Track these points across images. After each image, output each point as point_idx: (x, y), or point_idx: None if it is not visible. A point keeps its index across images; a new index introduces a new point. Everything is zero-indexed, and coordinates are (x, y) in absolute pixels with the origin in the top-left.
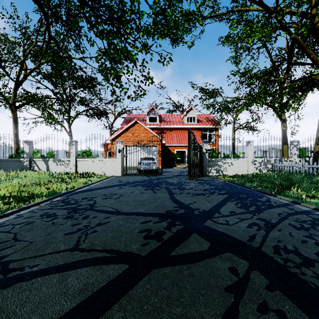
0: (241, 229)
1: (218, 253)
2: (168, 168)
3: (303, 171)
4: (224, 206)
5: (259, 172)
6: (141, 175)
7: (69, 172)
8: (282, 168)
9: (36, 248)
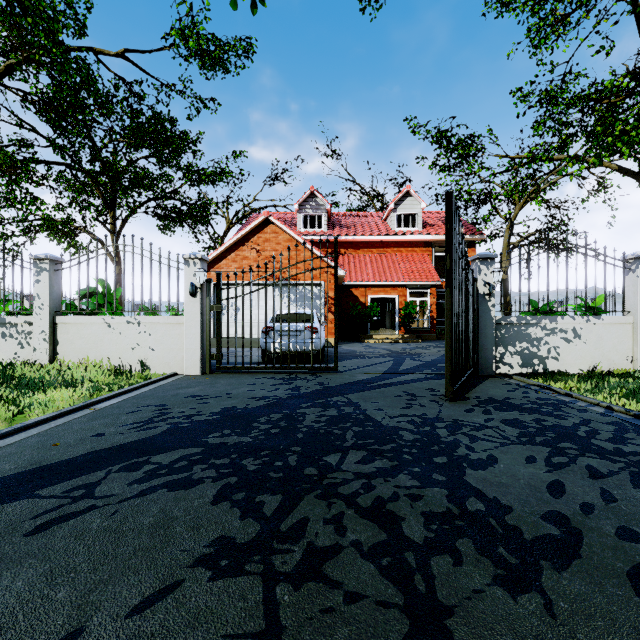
0: None
1: None
2: (352, 343)
3: None
4: None
5: None
6: (269, 372)
7: (30, 362)
8: None
9: None
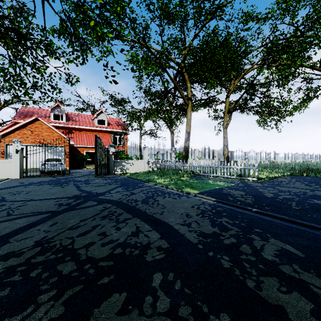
0: (117, 196)
1: (100, 204)
2: (77, 169)
3: (174, 168)
4: (115, 189)
5: (152, 169)
6: (46, 176)
7: None
8: (165, 166)
9: None
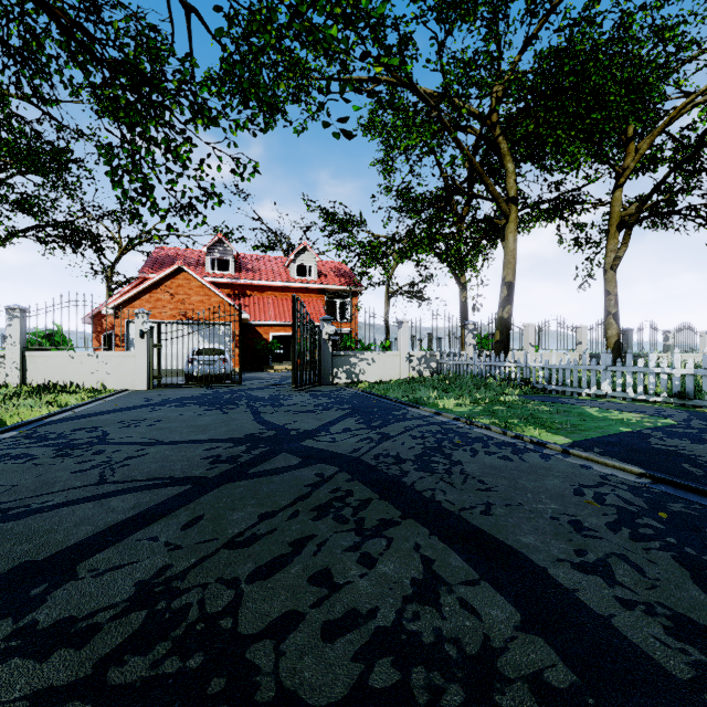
0: (348, 444)
1: (308, 466)
2: (256, 372)
3: (476, 371)
4: (339, 423)
5: (418, 375)
6: (195, 387)
7: (1, 385)
8: (451, 368)
9: (30, 489)
